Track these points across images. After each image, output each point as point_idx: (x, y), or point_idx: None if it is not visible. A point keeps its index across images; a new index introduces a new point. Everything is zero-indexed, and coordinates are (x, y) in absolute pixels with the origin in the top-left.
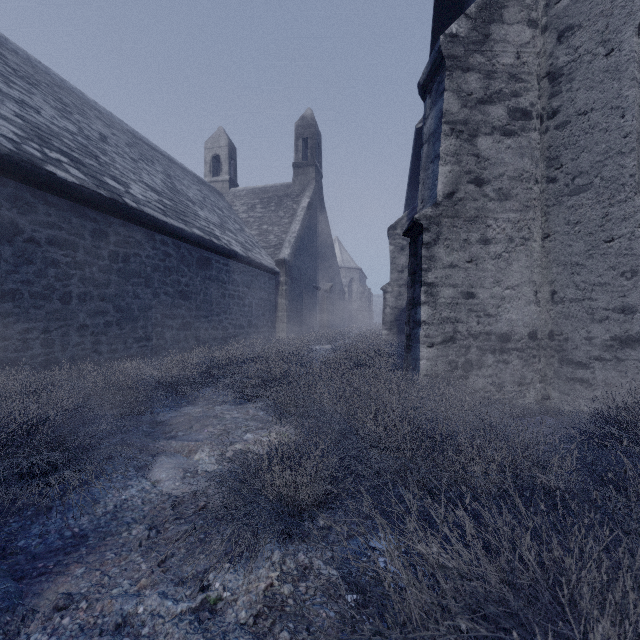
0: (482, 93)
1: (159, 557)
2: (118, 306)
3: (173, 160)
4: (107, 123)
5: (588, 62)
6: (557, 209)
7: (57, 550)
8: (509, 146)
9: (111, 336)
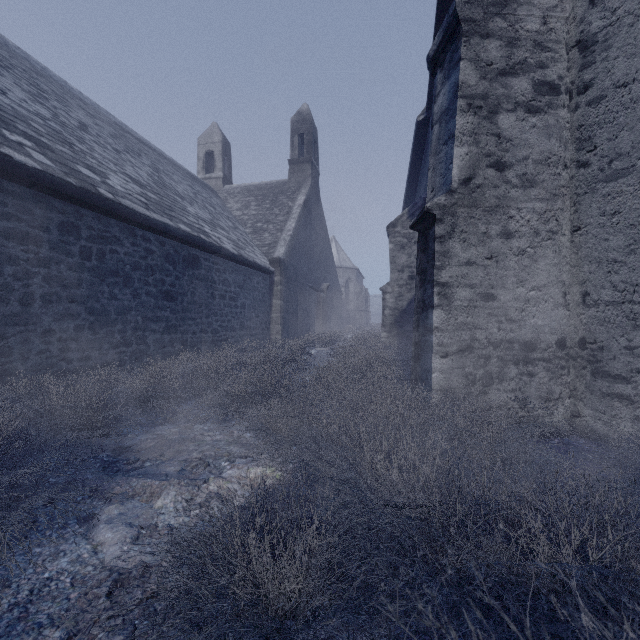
0: (503, 63)
1: None
2: (91, 308)
3: (164, 155)
4: (91, 113)
5: (629, 25)
6: (590, 198)
7: None
8: (534, 125)
9: (83, 342)
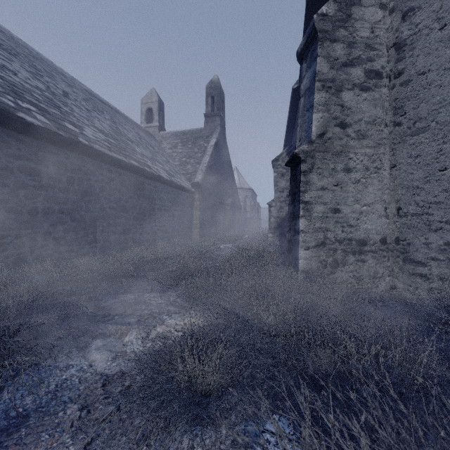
0: (345, 58)
1: (86, 439)
2: (74, 217)
3: (118, 111)
4: (70, 84)
5: (426, 35)
6: (402, 146)
7: (1, 431)
8: (366, 98)
9: (68, 240)
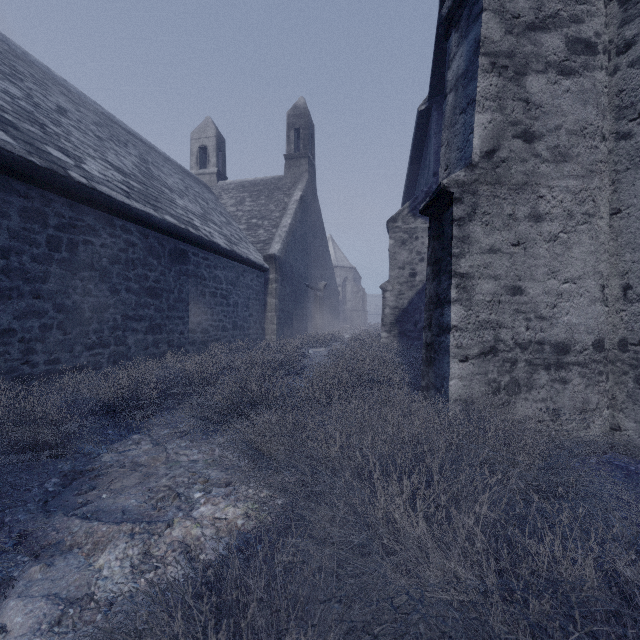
0: (532, 16)
1: None
2: (61, 305)
3: (155, 148)
4: (75, 101)
5: None
6: (632, 174)
7: None
8: (568, 89)
9: (50, 343)
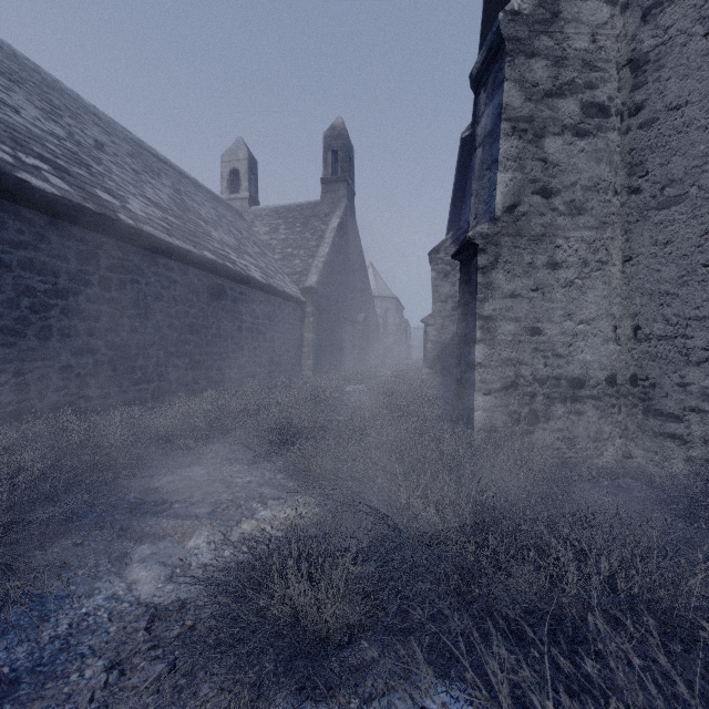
0: (550, 84)
1: None
2: (111, 342)
3: (185, 174)
4: (106, 130)
5: (682, 45)
6: (641, 226)
7: None
8: (583, 149)
9: (102, 378)
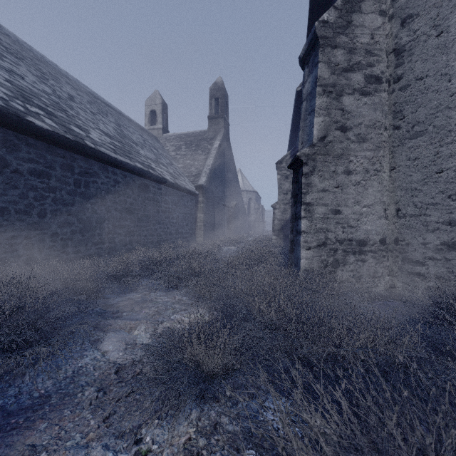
0: (346, 64)
1: (104, 414)
2: (81, 219)
3: (122, 113)
4: (74, 87)
5: (424, 41)
6: (401, 149)
7: (27, 408)
8: (366, 103)
9: (75, 241)
